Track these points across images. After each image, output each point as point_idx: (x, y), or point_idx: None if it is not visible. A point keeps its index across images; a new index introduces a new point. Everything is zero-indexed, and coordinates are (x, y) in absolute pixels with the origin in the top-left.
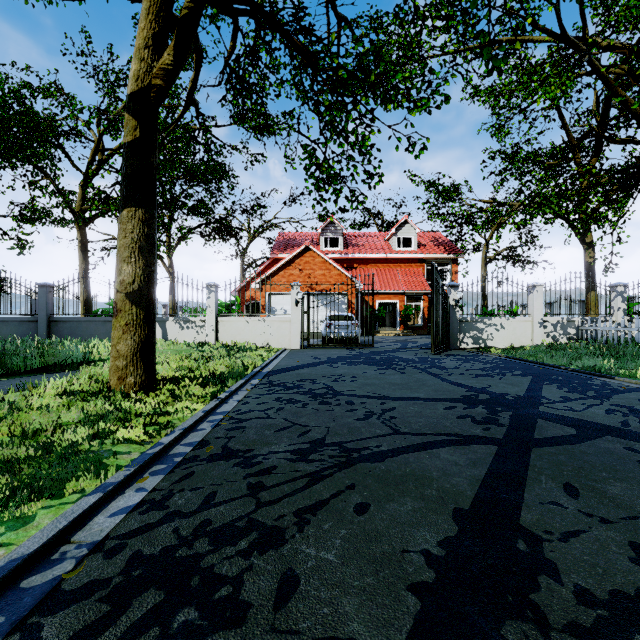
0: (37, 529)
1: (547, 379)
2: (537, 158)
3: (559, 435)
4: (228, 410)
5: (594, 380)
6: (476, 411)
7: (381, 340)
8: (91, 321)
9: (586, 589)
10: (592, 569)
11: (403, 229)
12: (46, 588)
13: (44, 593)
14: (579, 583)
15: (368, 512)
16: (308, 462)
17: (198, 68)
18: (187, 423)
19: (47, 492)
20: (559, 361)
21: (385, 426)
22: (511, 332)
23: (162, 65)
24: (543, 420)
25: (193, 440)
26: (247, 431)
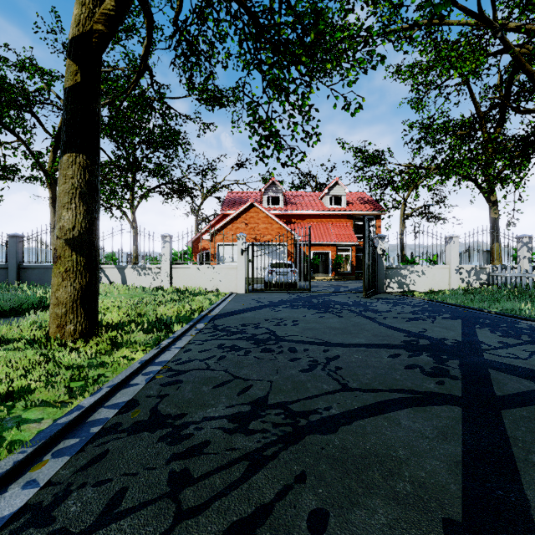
0: None
1: (476, 322)
2: (449, 129)
3: (521, 391)
4: (168, 359)
5: (520, 323)
6: (422, 360)
7: (316, 285)
8: None
9: None
10: None
11: (334, 189)
12: None
13: None
14: None
15: (327, 530)
16: (248, 434)
17: (150, 33)
18: (119, 378)
19: None
20: (480, 304)
21: (332, 379)
22: (431, 278)
23: (103, 10)
24: (495, 371)
25: (121, 400)
26: (183, 387)
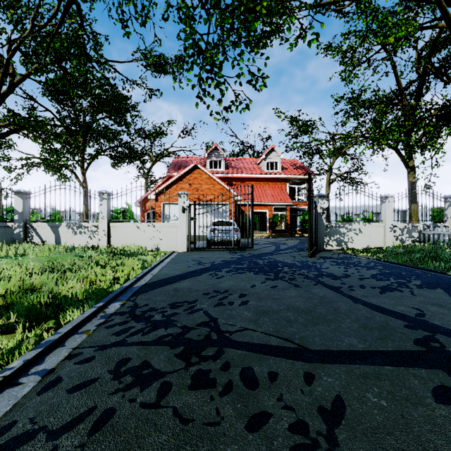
0: None
1: None
2: (372, 102)
3: None
4: None
5: None
6: None
7: (256, 242)
8: None
9: None
10: None
11: (271, 155)
12: None
13: None
14: None
15: None
16: None
17: None
18: None
19: None
20: (436, 265)
21: None
22: (367, 236)
23: None
24: None
25: None
26: None
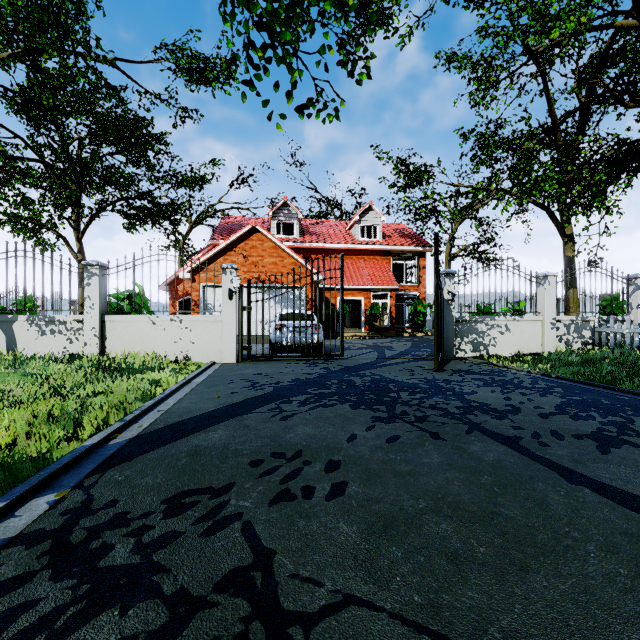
0: None
1: None
2: (513, 141)
3: None
4: None
5: None
6: None
7: (347, 345)
8: None
9: None
10: None
11: (367, 216)
12: None
13: None
14: None
15: None
16: None
17: None
18: None
19: None
20: None
21: None
22: (518, 335)
23: None
24: None
25: None
26: None
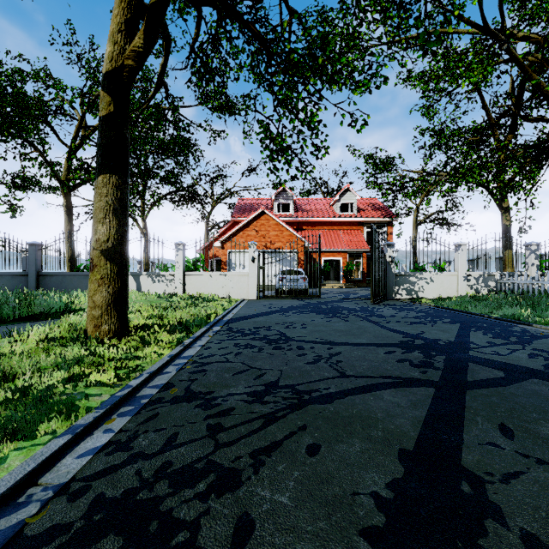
0: (7, 471)
1: (473, 326)
2: (461, 135)
3: (489, 378)
4: (192, 354)
5: (514, 327)
6: (413, 355)
7: (326, 292)
8: (74, 275)
9: (532, 534)
10: (535, 512)
11: (345, 196)
12: (9, 533)
13: (6, 539)
14: (525, 527)
15: (319, 453)
16: (263, 404)
17: (167, 54)
18: (154, 367)
19: (20, 434)
20: (482, 310)
21: (332, 369)
22: (439, 285)
23: (133, 47)
24: (474, 364)
25: (159, 383)
26: (208, 374)
